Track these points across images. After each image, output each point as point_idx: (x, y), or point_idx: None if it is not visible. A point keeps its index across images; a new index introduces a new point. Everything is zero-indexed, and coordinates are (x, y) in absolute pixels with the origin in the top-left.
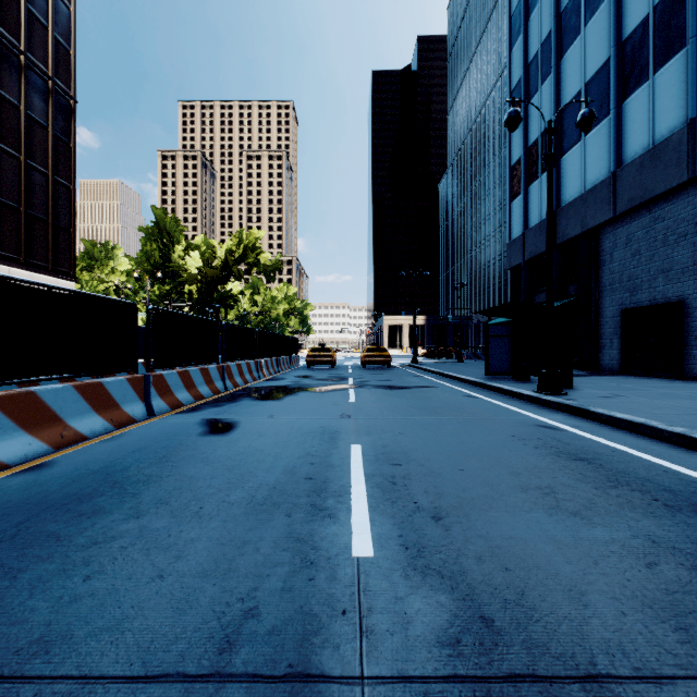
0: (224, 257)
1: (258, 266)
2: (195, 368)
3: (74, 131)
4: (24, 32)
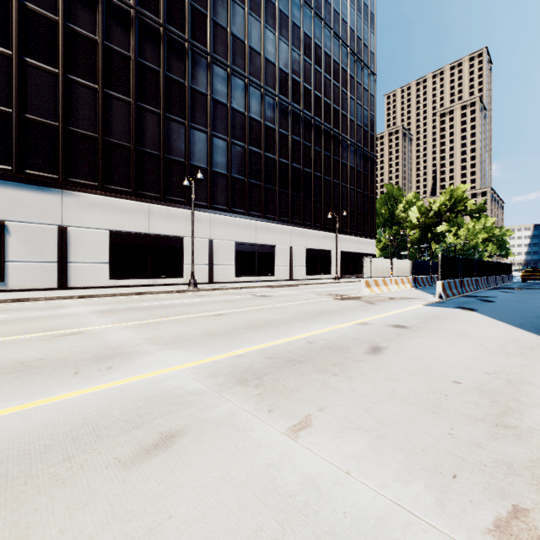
0: (437, 209)
1: (465, 211)
2: (482, 277)
3: (375, 170)
4: (363, 139)
